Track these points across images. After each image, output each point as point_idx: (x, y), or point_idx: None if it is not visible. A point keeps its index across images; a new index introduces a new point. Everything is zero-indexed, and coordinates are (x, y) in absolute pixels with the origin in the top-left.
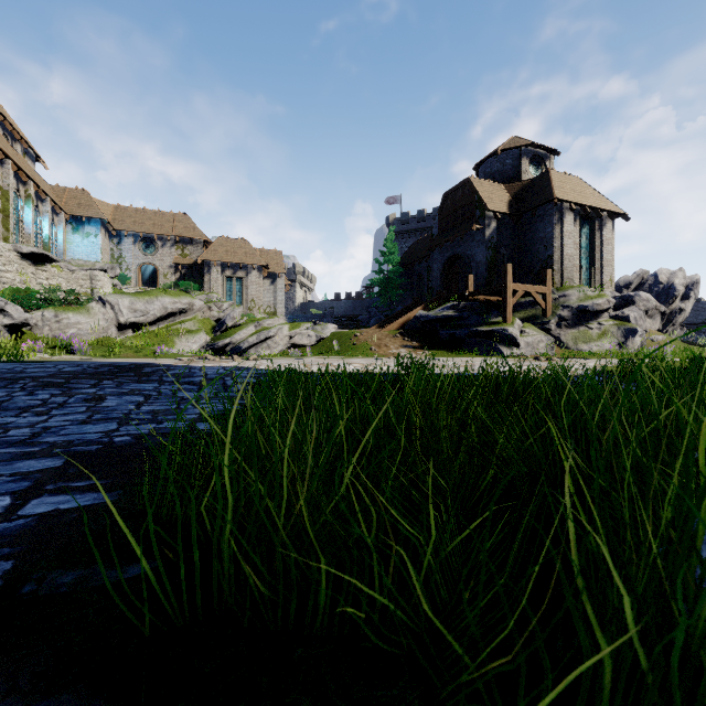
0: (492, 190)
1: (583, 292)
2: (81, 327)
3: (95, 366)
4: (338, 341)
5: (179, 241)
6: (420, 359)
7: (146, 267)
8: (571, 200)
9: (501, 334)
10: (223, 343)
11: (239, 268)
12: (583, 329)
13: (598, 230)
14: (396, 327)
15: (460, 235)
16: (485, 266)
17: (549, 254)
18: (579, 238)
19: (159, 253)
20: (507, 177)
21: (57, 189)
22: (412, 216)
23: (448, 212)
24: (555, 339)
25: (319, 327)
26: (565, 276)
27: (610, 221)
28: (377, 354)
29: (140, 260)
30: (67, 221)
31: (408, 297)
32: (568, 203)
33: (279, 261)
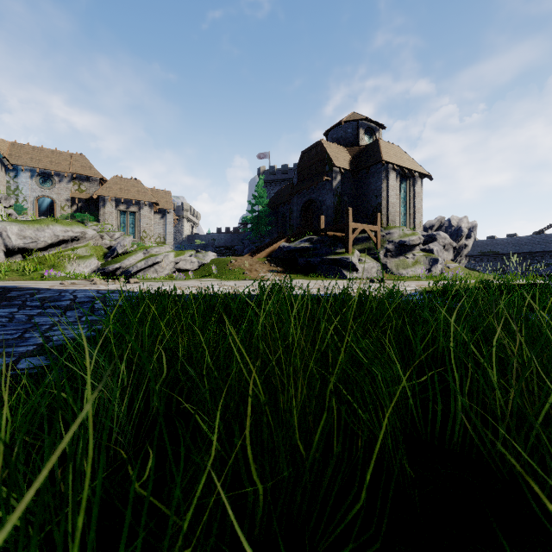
0: (338, 151)
1: (402, 231)
2: None
3: None
4: (216, 266)
5: (75, 177)
6: (280, 282)
7: (43, 199)
8: (394, 162)
9: (344, 262)
10: (113, 268)
11: (132, 204)
12: (402, 258)
13: (412, 185)
14: (264, 255)
15: (314, 184)
16: (333, 209)
17: (379, 202)
18: (399, 191)
19: (56, 187)
20: (349, 142)
21: None
22: (277, 169)
23: (305, 166)
24: (383, 265)
25: (201, 254)
26: (390, 219)
27: (420, 179)
28: (249, 277)
29: (37, 193)
30: None
31: (275, 232)
32: (392, 164)
33: (168, 200)
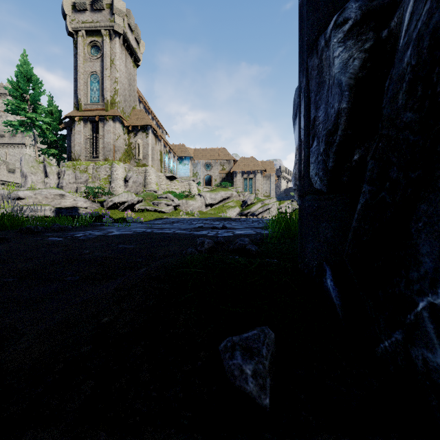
0: None
1: None
2: (194, 206)
3: (216, 218)
4: None
5: (221, 162)
6: None
7: (206, 176)
8: None
9: None
10: (246, 212)
11: (251, 173)
12: None
13: None
14: None
15: None
16: None
17: None
18: None
19: (212, 169)
20: None
21: (173, 145)
22: None
23: None
24: None
25: (294, 203)
26: None
27: None
28: None
29: (204, 174)
30: (177, 159)
31: None
32: None
33: (272, 167)
